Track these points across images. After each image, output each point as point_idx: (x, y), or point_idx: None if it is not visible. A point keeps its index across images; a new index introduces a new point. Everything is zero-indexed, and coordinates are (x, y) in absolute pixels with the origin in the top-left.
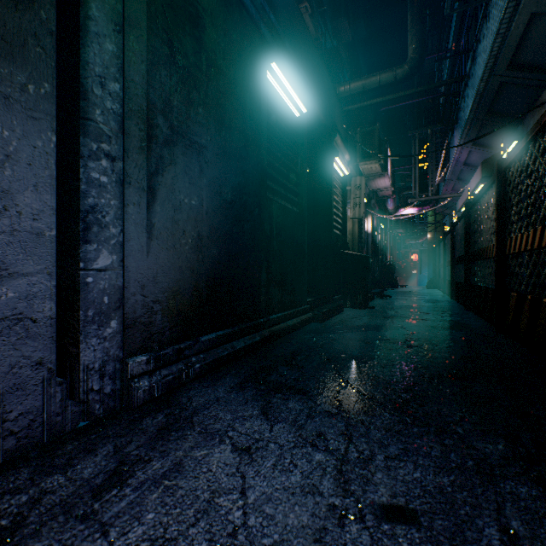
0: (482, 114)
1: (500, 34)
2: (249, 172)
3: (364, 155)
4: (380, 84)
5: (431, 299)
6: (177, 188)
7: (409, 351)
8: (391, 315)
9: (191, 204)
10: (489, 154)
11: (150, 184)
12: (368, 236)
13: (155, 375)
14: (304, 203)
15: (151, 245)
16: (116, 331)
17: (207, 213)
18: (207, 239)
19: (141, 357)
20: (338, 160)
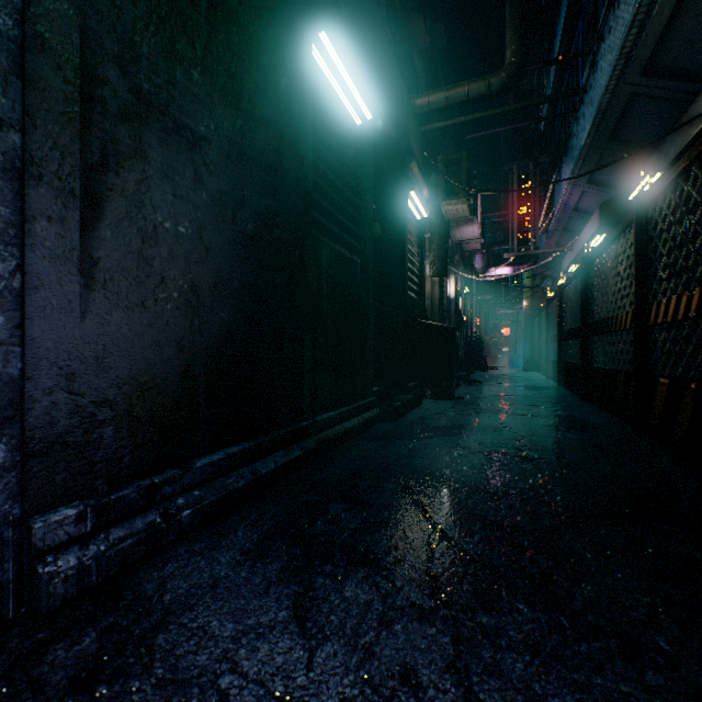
0: (603, 140)
1: (637, 22)
2: (284, 193)
3: (448, 192)
4: (469, 98)
5: (533, 386)
6: (148, 200)
7: (527, 467)
8: (487, 409)
9: (178, 232)
10: (607, 197)
11: (89, 186)
12: (450, 303)
13: (96, 542)
14: (369, 250)
15: (91, 299)
16: (4, 466)
17: (209, 251)
18: (209, 294)
19: (65, 509)
20: (414, 196)
